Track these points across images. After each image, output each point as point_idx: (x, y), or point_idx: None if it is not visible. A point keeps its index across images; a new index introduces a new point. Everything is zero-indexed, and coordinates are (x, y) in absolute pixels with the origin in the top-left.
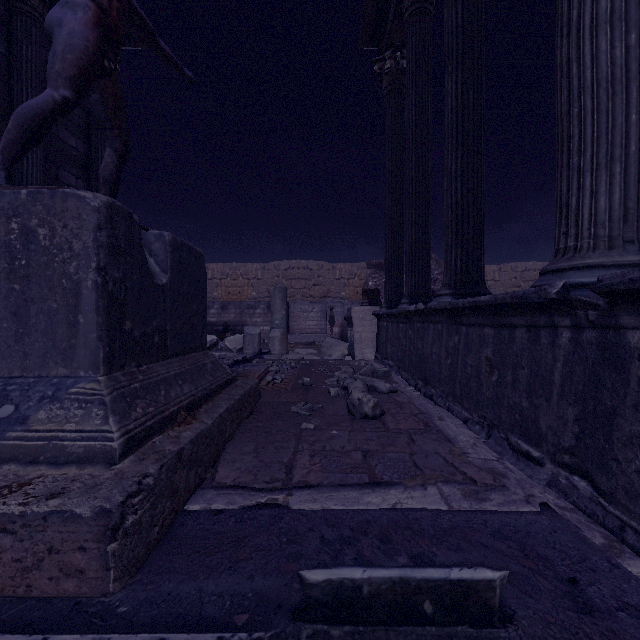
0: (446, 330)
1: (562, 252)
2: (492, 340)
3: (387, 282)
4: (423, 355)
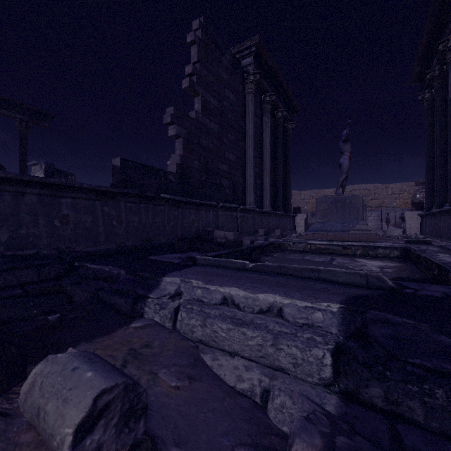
0: (447, 217)
1: None
2: None
3: (426, 199)
4: (440, 228)
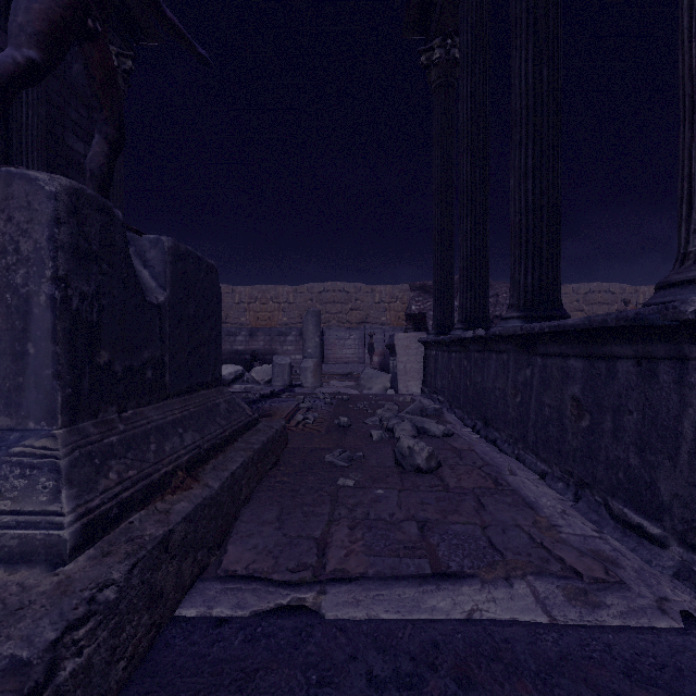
0: (514, 361)
1: (693, 257)
2: (581, 375)
3: (436, 305)
4: (483, 390)
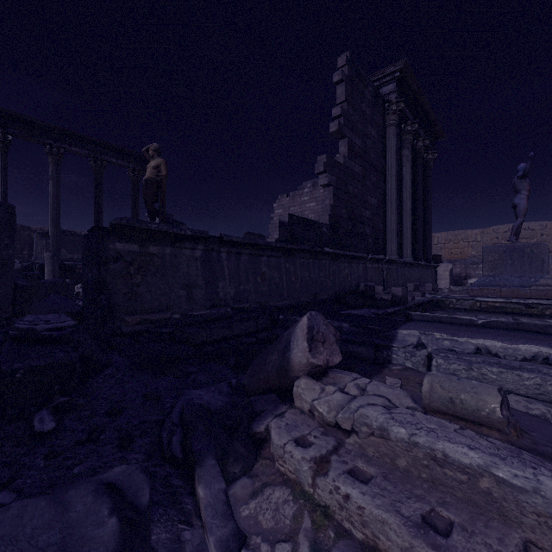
0: None
1: None
2: None
3: None
4: None
